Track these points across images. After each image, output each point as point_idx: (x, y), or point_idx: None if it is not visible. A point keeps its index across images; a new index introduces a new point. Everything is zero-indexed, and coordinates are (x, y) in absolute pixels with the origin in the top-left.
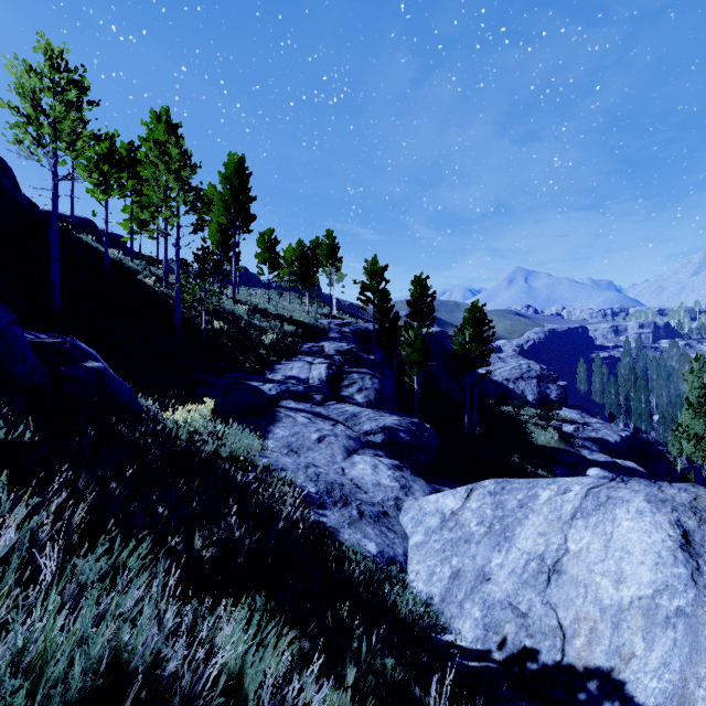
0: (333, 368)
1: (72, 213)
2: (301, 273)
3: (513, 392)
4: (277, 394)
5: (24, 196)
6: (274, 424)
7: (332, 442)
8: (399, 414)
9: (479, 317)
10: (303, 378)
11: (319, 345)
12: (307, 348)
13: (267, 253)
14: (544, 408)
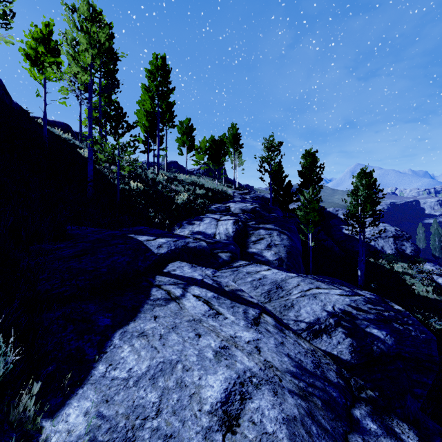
0: (239, 224)
1: None
2: (212, 154)
3: (374, 247)
4: (167, 252)
5: (16, 104)
6: (127, 323)
7: (271, 440)
8: (334, 281)
9: (368, 181)
10: (210, 234)
11: (225, 206)
12: (215, 207)
13: (185, 136)
14: (412, 262)
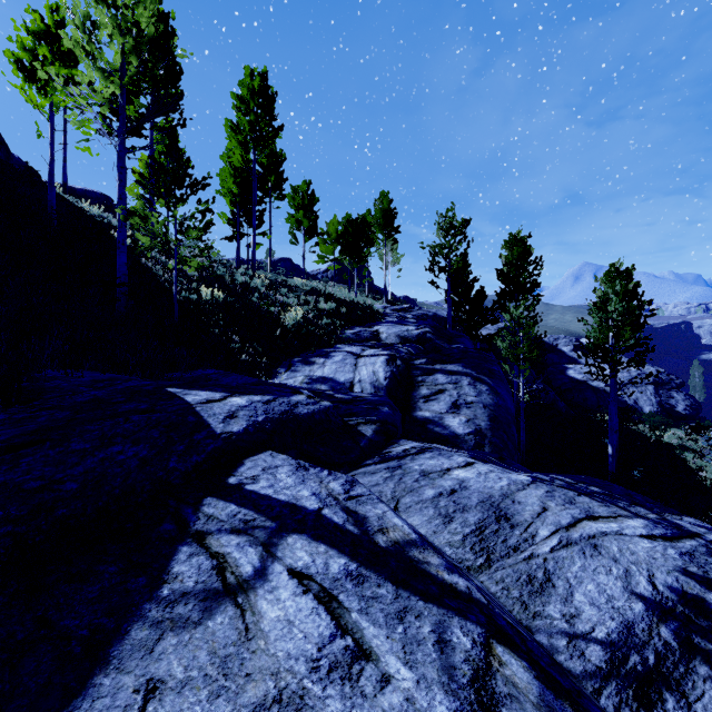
0: (398, 364)
1: (64, 173)
2: (347, 243)
3: (622, 401)
4: (246, 430)
5: (18, 160)
6: None
7: None
8: (612, 490)
9: (625, 286)
10: (343, 382)
11: (371, 330)
12: (352, 333)
13: (301, 211)
14: (693, 428)
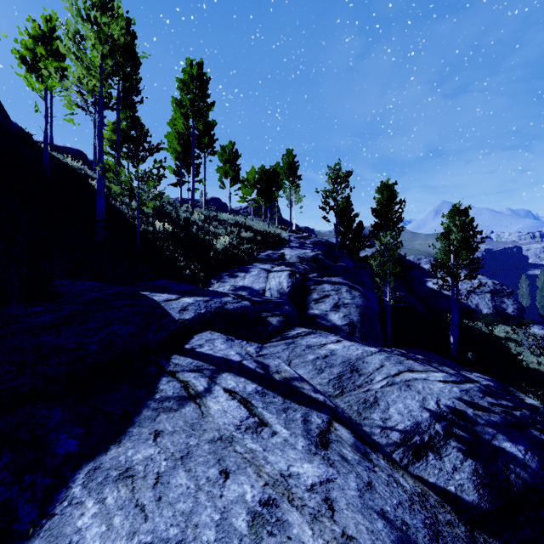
0: (297, 277)
1: (50, 135)
2: (262, 188)
3: (467, 306)
4: (194, 318)
5: (16, 125)
6: (105, 449)
7: None
8: (431, 357)
9: (463, 220)
10: (257, 290)
11: (279, 253)
12: (265, 255)
13: (227, 164)
14: (517, 325)
